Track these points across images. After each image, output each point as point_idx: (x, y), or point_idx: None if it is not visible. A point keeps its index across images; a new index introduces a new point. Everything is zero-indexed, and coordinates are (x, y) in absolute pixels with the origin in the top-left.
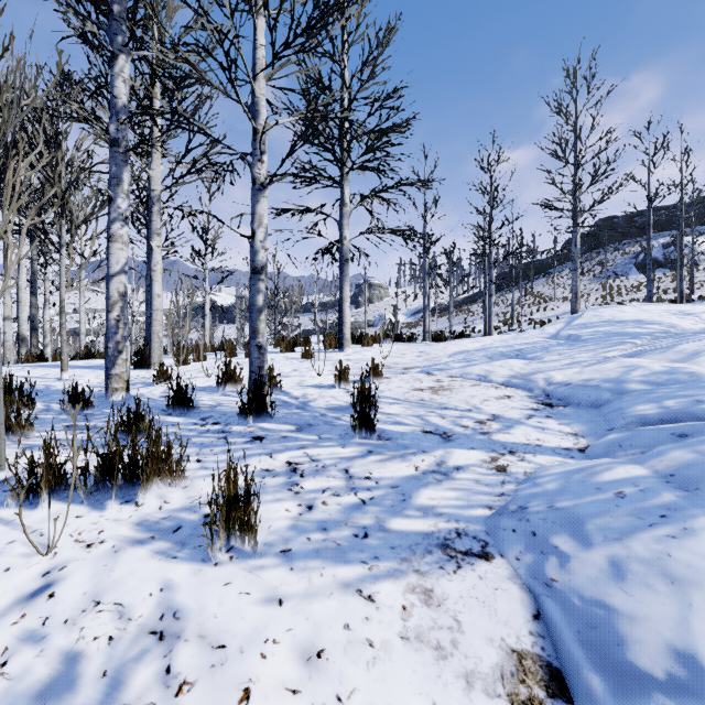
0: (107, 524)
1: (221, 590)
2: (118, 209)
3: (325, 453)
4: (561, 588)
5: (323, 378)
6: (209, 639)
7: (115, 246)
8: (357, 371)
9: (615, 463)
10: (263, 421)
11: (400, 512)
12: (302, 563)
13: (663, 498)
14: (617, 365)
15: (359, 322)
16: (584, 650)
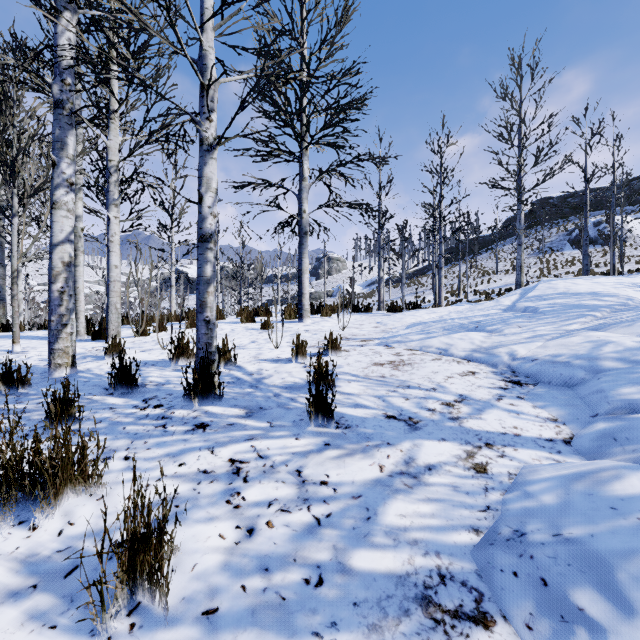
0: None
1: None
2: (62, 175)
3: (275, 446)
4: None
5: (280, 351)
6: None
7: (58, 213)
8: (315, 343)
9: (623, 468)
10: (211, 403)
11: (364, 539)
12: (230, 637)
13: None
14: (583, 339)
15: (319, 292)
16: None
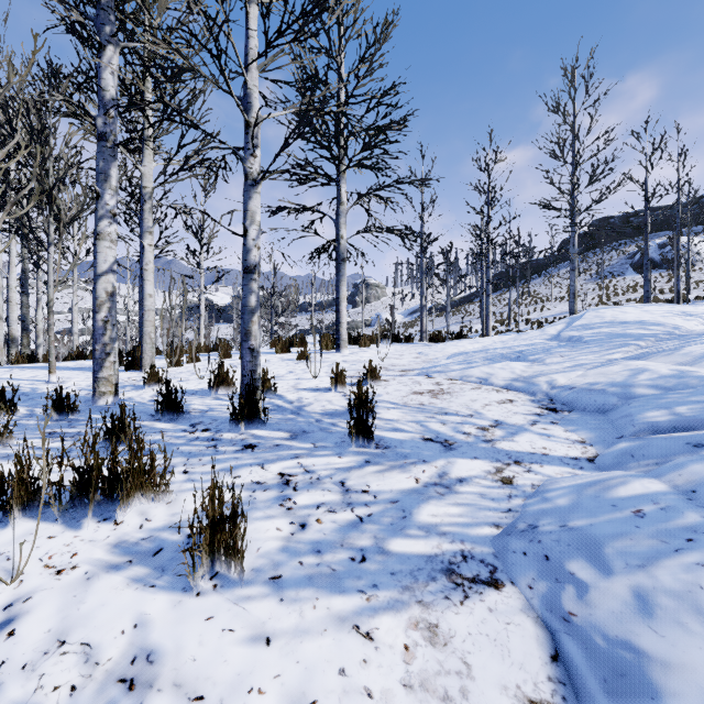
0: (81, 546)
1: (202, 627)
2: (106, 206)
3: (320, 463)
4: (581, 624)
5: (319, 380)
6: (186, 688)
7: (102, 244)
8: (354, 373)
9: (629, 476)
10: (256, 427)
11: (400, 531)
12: (293, 592)
13: (688, 518)
14: (622, 368)
15: (356, 321)
16: (613, 703)
